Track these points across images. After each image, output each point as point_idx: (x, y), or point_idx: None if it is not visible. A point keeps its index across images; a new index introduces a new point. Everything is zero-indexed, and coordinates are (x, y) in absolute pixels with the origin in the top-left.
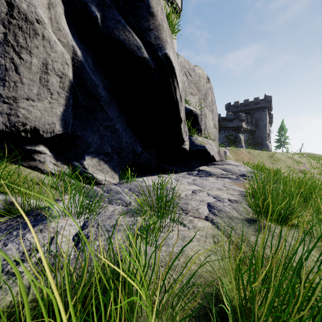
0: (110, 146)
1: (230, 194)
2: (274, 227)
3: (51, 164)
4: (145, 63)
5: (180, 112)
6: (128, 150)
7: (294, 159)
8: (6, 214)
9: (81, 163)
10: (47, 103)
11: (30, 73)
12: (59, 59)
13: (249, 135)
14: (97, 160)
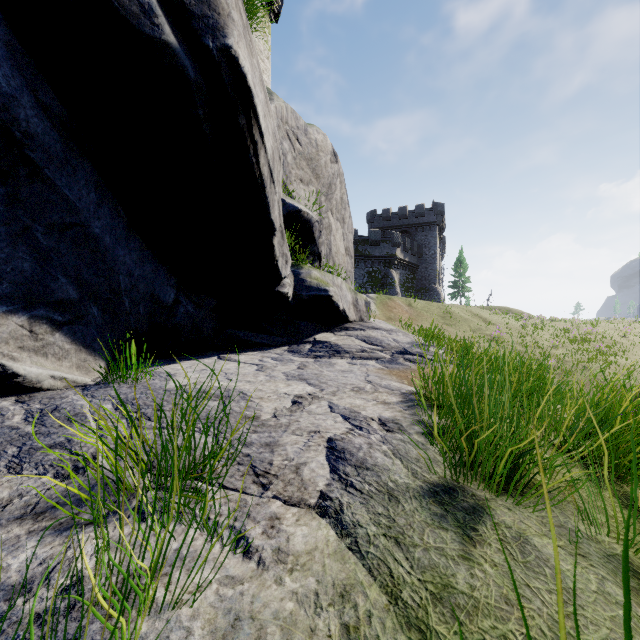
0: (74, 281)
1: (383, 405)
2: (501, 504)
3: None
4: (168, 59)
5: (270, 209)
6: (136, 294)
7: (482, 317)
8: None
9: None
10: None
11: None
12: None
13: (408, 273)
14: (25, 322)
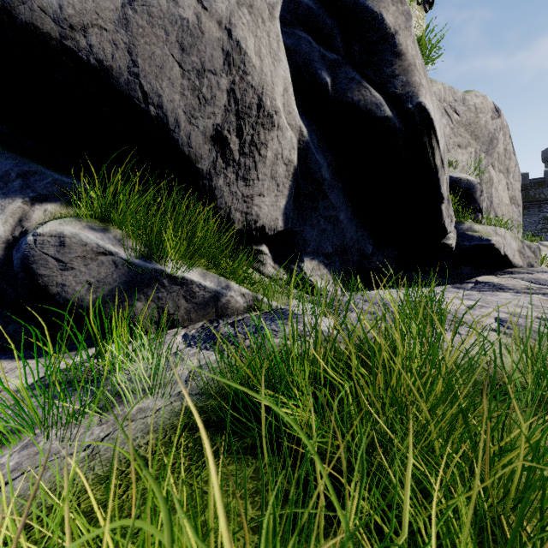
0: (331, 244)
1: (541, 313)
2: None
3: (270, 266)
4: (386, 124)
5: (440, 186)
6: (353, 249)
7: None
8: (254, 310)
9: (299, 267)
10: (273, 197)
11: (265, 168)
12: (287, 146)
13: None
14: (317, 263)
